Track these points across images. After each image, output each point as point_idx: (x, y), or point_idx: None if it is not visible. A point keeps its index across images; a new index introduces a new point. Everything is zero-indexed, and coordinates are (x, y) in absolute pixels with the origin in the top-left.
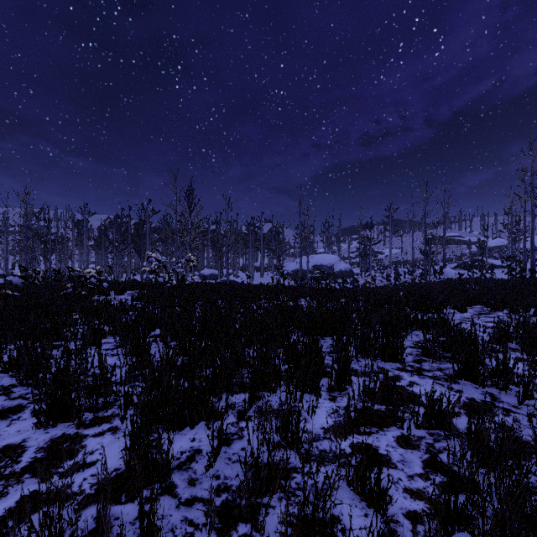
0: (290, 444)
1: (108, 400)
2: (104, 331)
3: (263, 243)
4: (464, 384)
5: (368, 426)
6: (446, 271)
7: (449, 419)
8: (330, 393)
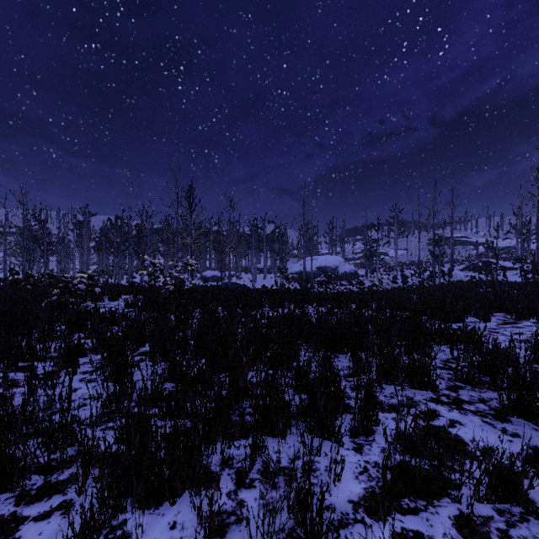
0: (309, 535)
1: (69, 453)
2: (84, 348)
3: (266, 244)
4: (518, 424)
5: (412, 497)
6: (455, 273)
7: (523, 489)
8: (353, 438)
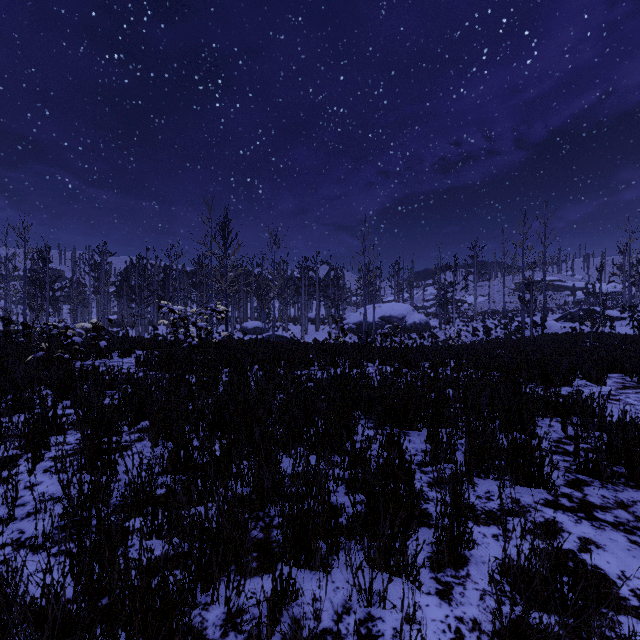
0: None
1: None
2: (63, 422)
3: (318, 290)
4: None
5: None
6: (549, 324)
7: None
8: (436, 573)
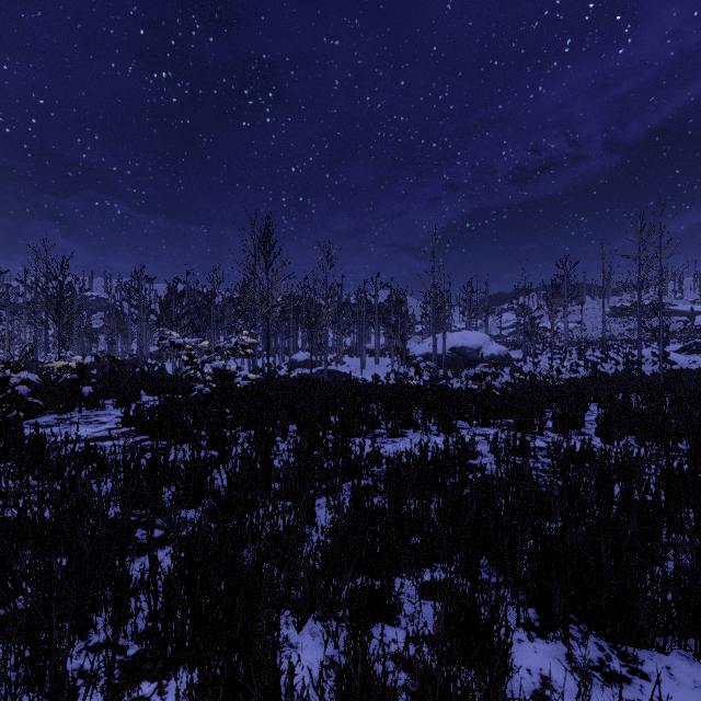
0: None
1: None
2: None
3: (378, 317)
4: None
5: None
6: (670, 357)
7: None
8: None
